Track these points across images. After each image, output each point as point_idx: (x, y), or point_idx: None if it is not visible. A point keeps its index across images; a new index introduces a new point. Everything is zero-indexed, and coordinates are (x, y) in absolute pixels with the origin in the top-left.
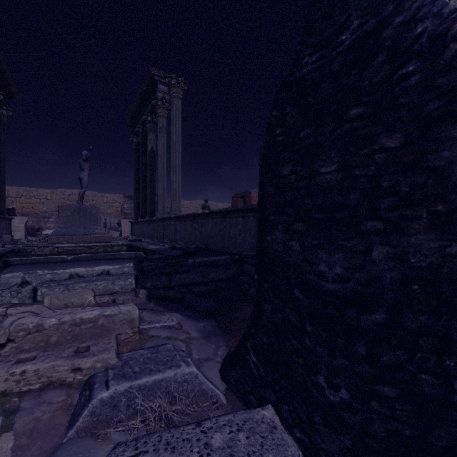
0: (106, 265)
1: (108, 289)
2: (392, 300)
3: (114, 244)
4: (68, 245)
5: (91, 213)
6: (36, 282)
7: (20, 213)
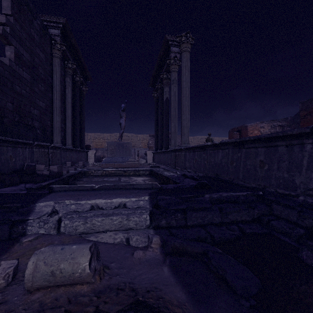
0: (123, 197)
1: (123, 225)
2: None
3: (140, 169)
4: (111, 170)
5: (126, 146)
6: (63, 212)
7: (95, 148)
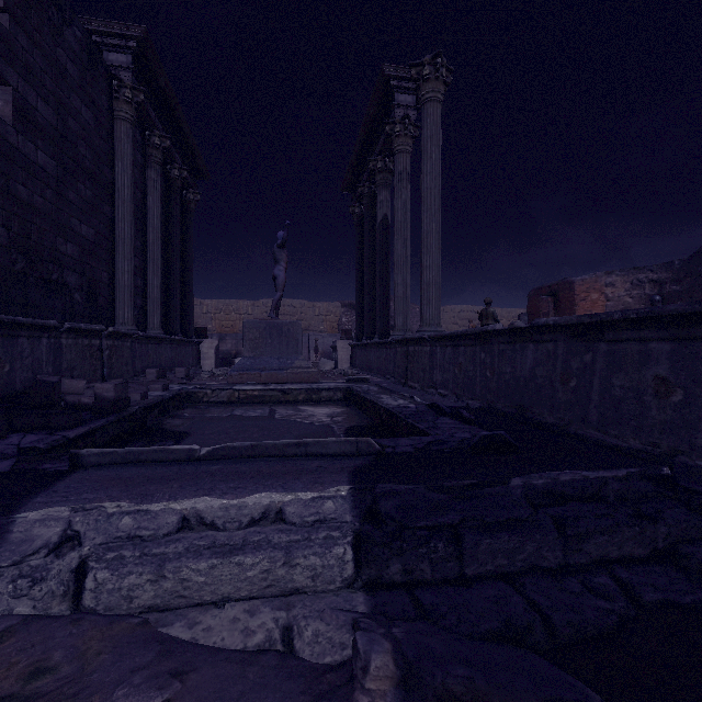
0: (275, 489)
1: (276, 580)
2: None
3: (322, 387)
4: (252, 388)
5: (289, 332)
6: (94, 540)
7: (218, 334)
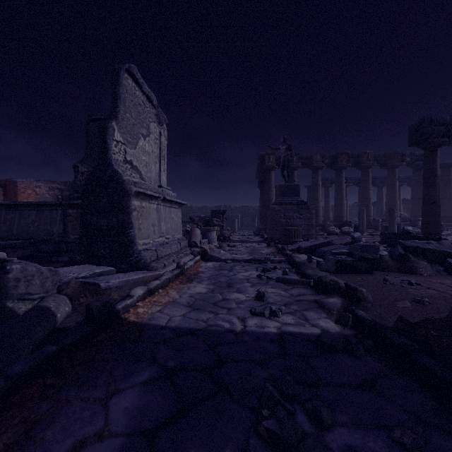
0: None
1: None
2: (116, 228)
3: None
4: None
5: None
6: None
7: None
